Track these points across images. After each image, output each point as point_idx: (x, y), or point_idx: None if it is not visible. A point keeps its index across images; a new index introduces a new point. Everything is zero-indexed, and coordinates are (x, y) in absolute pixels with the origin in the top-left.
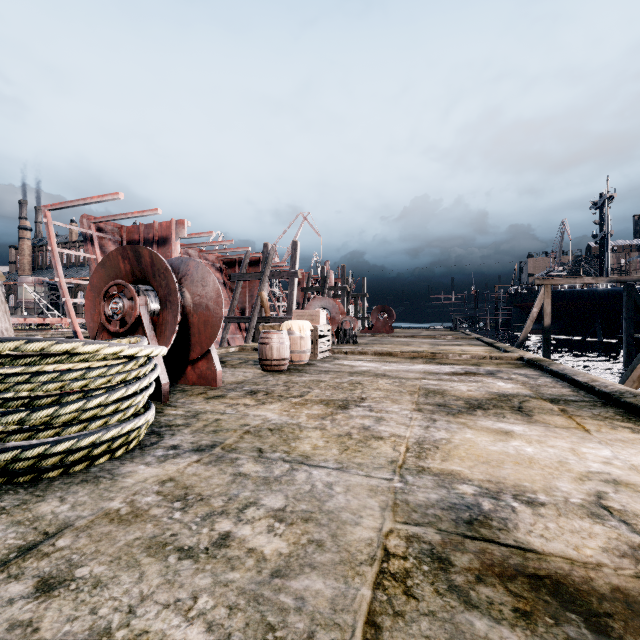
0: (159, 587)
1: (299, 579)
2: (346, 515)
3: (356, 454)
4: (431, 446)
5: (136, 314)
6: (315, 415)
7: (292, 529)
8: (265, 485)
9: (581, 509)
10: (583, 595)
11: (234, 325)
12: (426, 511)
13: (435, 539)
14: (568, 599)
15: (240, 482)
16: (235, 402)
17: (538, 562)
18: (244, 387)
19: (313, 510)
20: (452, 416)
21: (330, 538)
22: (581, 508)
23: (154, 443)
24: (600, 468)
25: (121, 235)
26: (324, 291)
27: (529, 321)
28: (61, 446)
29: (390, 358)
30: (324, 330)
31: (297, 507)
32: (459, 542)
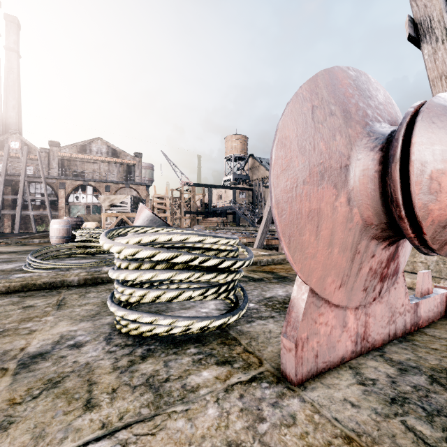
0: None
1: None
2: None
3: None
4: None
5: None
6: None
7: None
8: None
9: None
10: None
11: None
12: None
13: None
14: None
15: None
16: None
17: None
18: None
19: None
20: None
21: None
22: None
23: (109, 339)
24: None
25: None
26: None
27: None
28: None
29: None
30: None
31: None
32: None
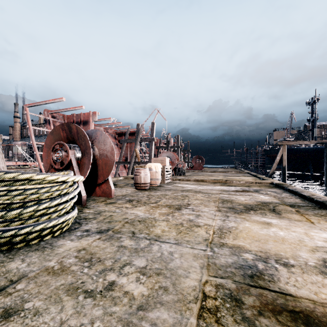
0: (72, 316)
1: (153, 311)
2: (180, 271)
3: (186, 235)
4: (227, 231)
5: (69, 159)
6: (163, 213)
7: (150, 279)
8: (135, 253)
9: (315, 269)
10: (324, 325)
11: (122, 166)
12: (226, 269)
13: (232, 287)
14: None
15: (121, 251)
16: (121, 206)
17: (294, 302)
18: (126, 198)
19: (162, 268)
20: (237, 214)
21: (171, 285)
22: (315, 268)
23: (76, 228)
24: (323, 244)
25: (64, 120)
26: (168, 148)
27: (275, 164)
28: (24, 230)
29: (202, 183)
30: (168, 168)
31: (153, 266)
32: (246, 289)
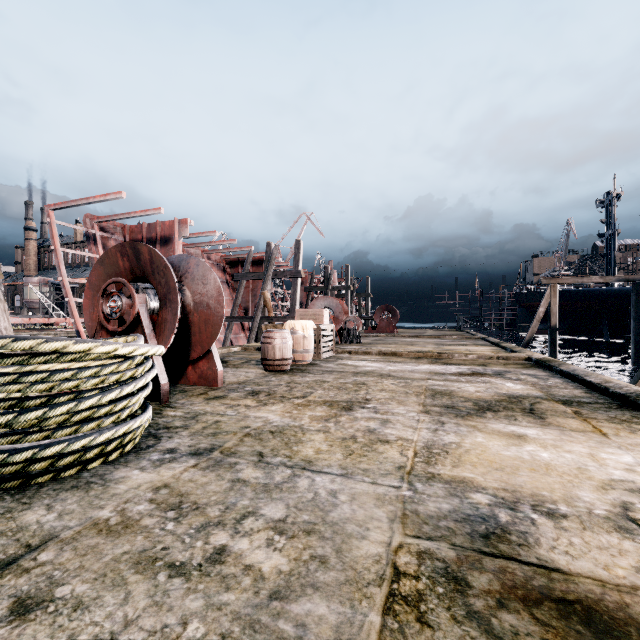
0: (145, 610)
1: (300, 602)
2: (351, 527)
3: (361, 459)
4: (440, 451)
5: (135, 312)
6: (318, 417)
7: (293, 543)
8: (265, 493)
9: (607, 522)
10: (620, 624)
11: (237, 325)
12: (438, 523)
13: (449, 556)
14: (603, 629)
15: (238, 489)
16: (236, 403)
17: (565, 584)
18: (246, 387)
19: (316, 521)
20: (461, 418)
21: (334, 554)
22: (607, 521)
23: (150, 446)
24: (623, 476)
25: (124, 235)
26: (327, 291)
27: (535, 321)
28: (51, 450)
29: (395, 358)
30: (327, 329)
31: (299, 518)
32: (476, 559)
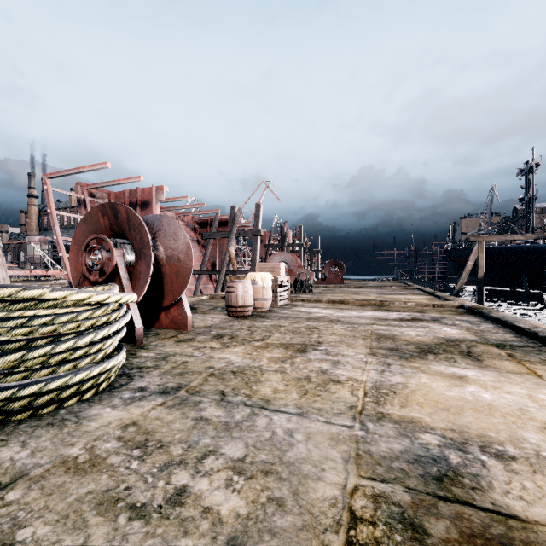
0: None
1: None
2: (307, 468)
3: (315, 398)
4: (388, 391)
5: (113, 265)
6: (275, 358)
7: (251, 484)
8: (225, 431)
9: None
10: None
11: (206, 277)
12: (391, 464)
13: (404, 499)
14: None
15: (201, 427)
16: (202, 345)
17: (524, 533)
18: (211, 331)
19: (273, 461)
20: (405, 360)
21: (291, 496)
22: None
23: (123, 385)
24: None
25: (110, 200)
26: (283, 247)
27: (464, 273)
28: (29, 389)
29: (342, 305)
30: (284, 280)
31: (257, 457)
32: (431, 504)
